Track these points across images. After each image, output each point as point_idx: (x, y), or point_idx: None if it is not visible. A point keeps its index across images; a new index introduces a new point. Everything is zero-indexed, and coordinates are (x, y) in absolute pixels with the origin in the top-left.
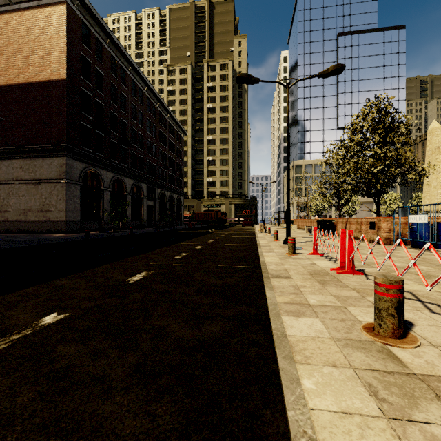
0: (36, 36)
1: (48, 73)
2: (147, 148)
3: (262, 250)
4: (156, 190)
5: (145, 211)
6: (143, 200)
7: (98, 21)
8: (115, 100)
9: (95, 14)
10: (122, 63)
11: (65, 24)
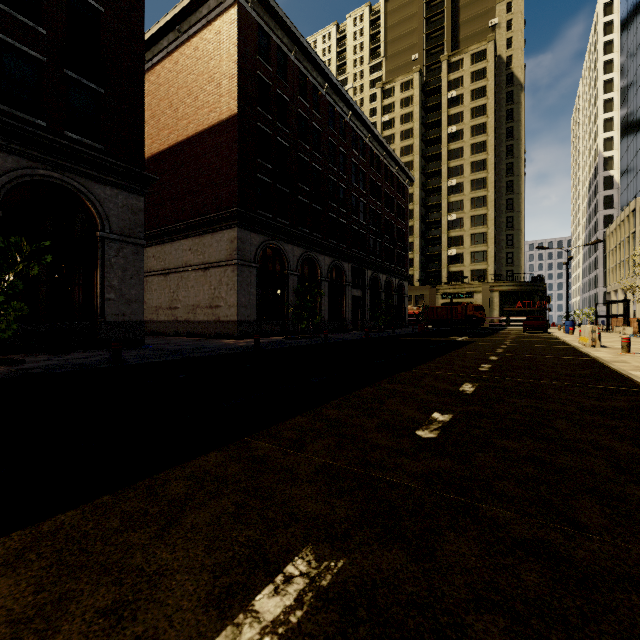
0: (205, 66)
1: (217, 112)
2: (352, 208)
3: None
4: (365, 272)
5: (349, 306)
6: (346, 288)
7: (280, 19)
8: (305, 137)
9: (276, 9)
10: (314, 80)
11: (236, 34)
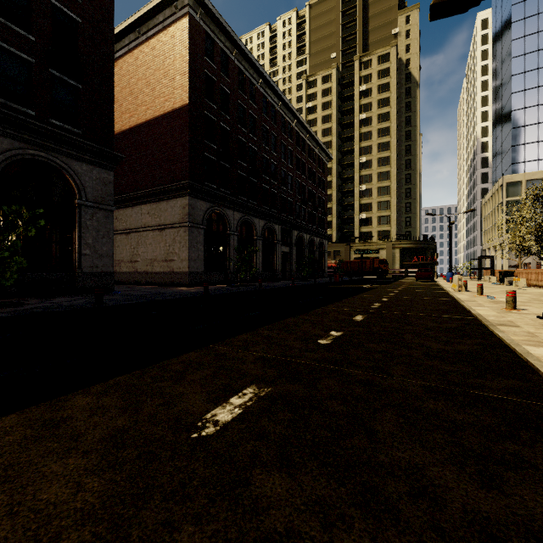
0: (161, 63)
1: (172, 102)
2: (281, 180)
3: (512, 336)
4: (292, 233)
5: (279, 260)
6: (276, 245)
7: (223, 27)
8: (243, 123)
9: (220, 19)
10: (251, 76)
11: (187, 39)
